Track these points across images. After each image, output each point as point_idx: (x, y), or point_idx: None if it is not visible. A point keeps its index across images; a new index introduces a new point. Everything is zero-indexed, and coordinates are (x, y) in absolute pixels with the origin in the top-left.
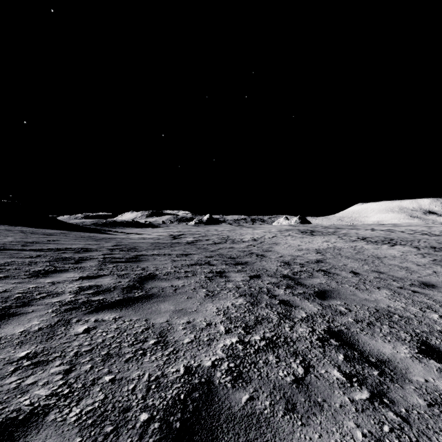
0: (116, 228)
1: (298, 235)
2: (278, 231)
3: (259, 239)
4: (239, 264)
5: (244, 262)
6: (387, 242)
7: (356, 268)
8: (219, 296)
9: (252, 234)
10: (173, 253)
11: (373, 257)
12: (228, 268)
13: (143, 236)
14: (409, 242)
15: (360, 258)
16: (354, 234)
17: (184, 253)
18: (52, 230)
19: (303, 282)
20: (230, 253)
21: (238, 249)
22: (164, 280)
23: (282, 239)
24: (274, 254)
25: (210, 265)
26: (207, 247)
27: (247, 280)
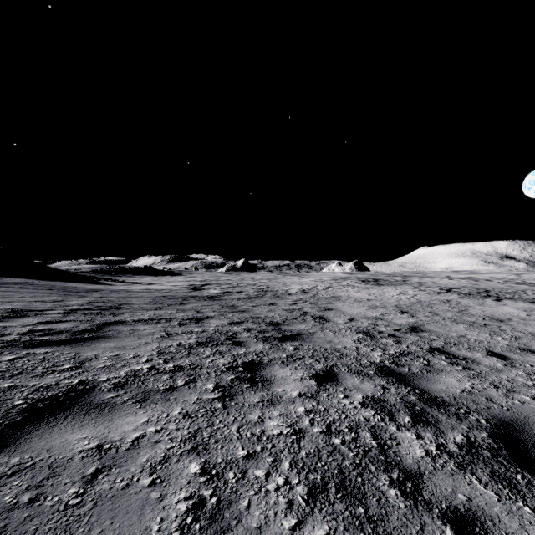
0: (122, 276)
1: (360, 285)
2: (332, 280)
3: (310, 290)
4: (289, 340)
5: (296, 332)
6: (485, 295)
7: (487, 342)
8: (239, 517)
9: (299, 284)
10: (177, 317)
11: (494, 320)
12: (268, 351)
13: (150, 287)
14: (514, 294)
15: (475, 322)
16: (432, 283)
17: (196, 317)
18: (14, 278)
19: (430, 388)
20: (271, 315)
21: (283, 307)
22: (97, 411)
23: (341, 290)
24: (339, 315)
25: (234, 344)
26: (237, 304)
27: (312, 391)
